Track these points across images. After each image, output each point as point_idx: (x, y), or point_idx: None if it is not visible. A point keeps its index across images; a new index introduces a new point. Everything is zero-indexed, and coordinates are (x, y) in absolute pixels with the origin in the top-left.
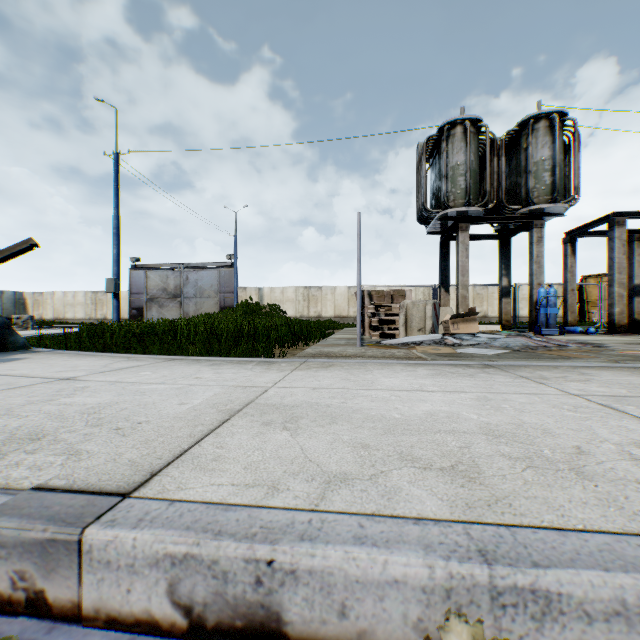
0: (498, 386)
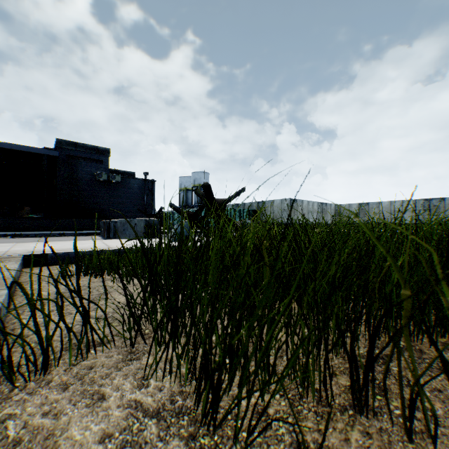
0: None
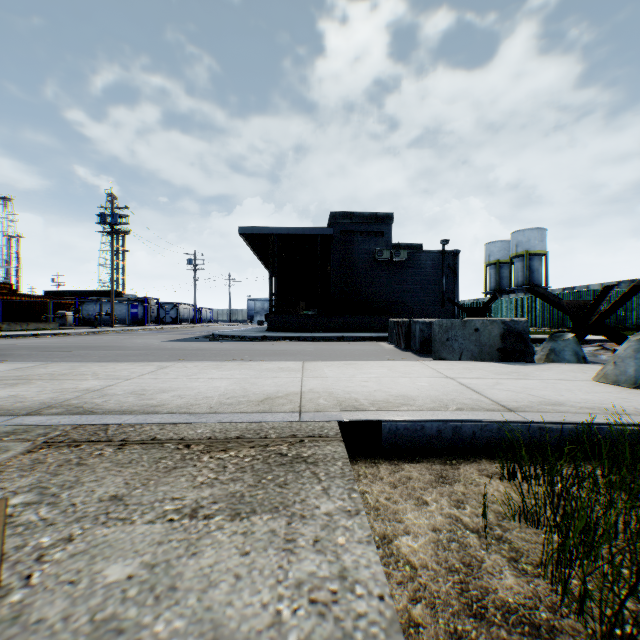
0: (154, 382)
